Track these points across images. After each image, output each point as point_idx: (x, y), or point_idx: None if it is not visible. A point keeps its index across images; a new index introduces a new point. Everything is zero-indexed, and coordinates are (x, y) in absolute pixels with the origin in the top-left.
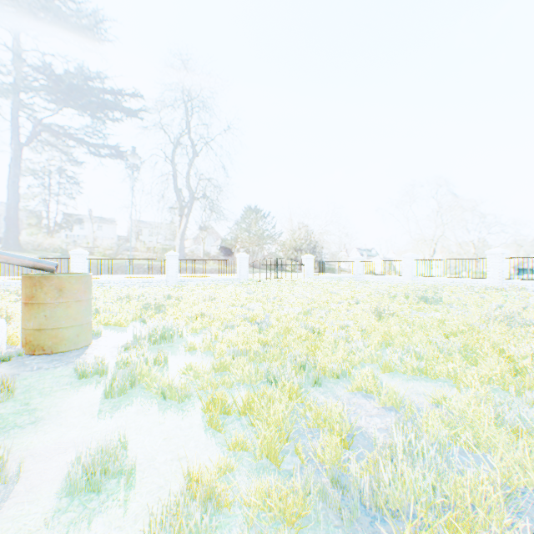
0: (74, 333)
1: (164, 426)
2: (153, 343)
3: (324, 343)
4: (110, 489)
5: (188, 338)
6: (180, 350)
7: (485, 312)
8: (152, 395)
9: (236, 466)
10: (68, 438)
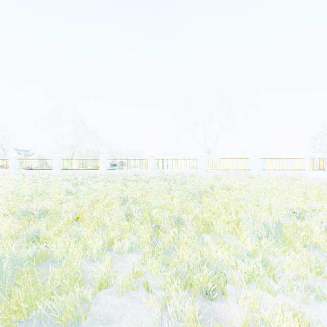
0: None
1: None
2: None
3: None
4: None
5: None
6: None
7: None
8: None
9: None
10: None
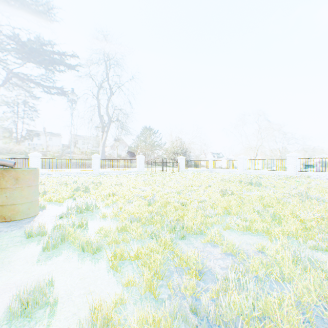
0: (26, 207)
1: (81, 270)
2: (80, 213)
3: (189, 212)
4: (38, 317)
5: (103, 209)
6: (97, 217)
7: (286, 191)
8: (75, 248)
9: (127, 297)
10: (13, 280)
